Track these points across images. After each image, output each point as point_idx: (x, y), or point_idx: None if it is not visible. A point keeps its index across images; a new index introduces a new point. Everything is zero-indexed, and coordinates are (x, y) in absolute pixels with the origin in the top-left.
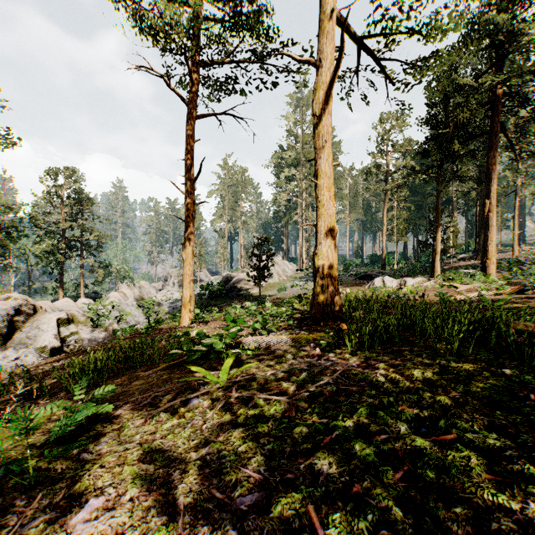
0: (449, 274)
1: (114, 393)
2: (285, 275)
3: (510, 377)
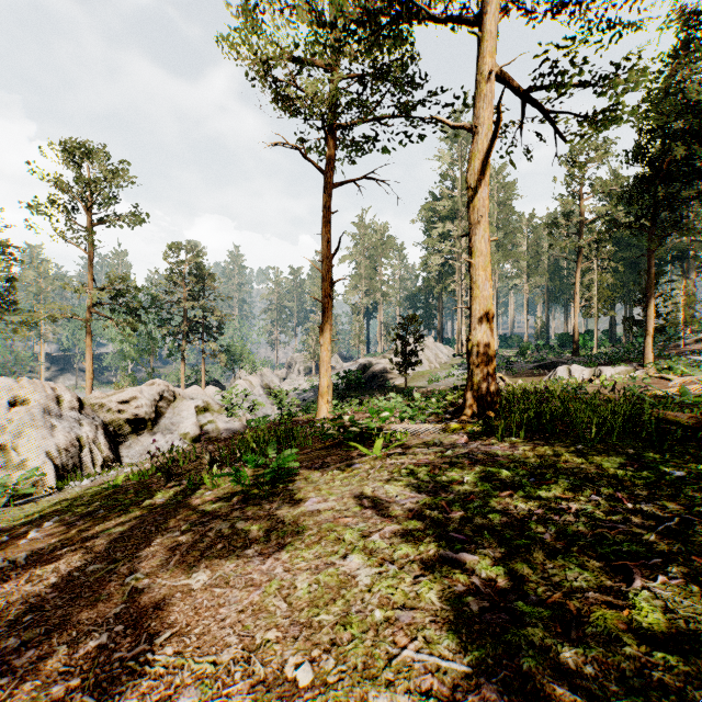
0: (665, 362)
1: None
2: (438, 362)
3: (631, 455)
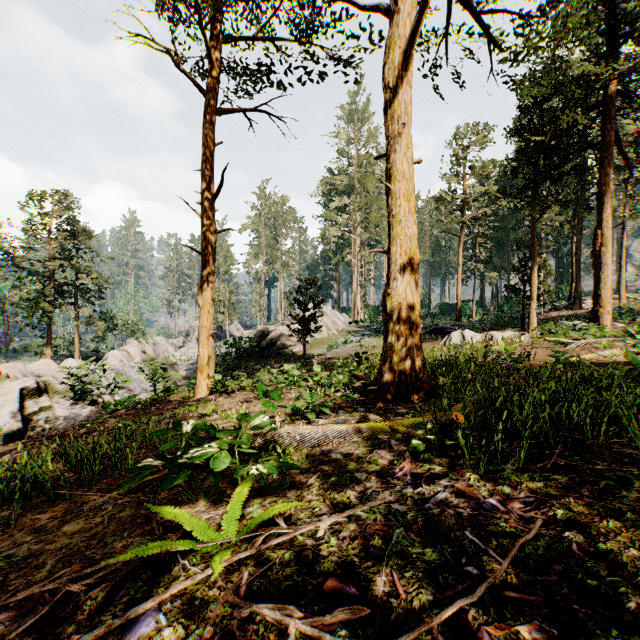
0: (549, 327)
1: (10, 560)
2: (336, 329)
3: None
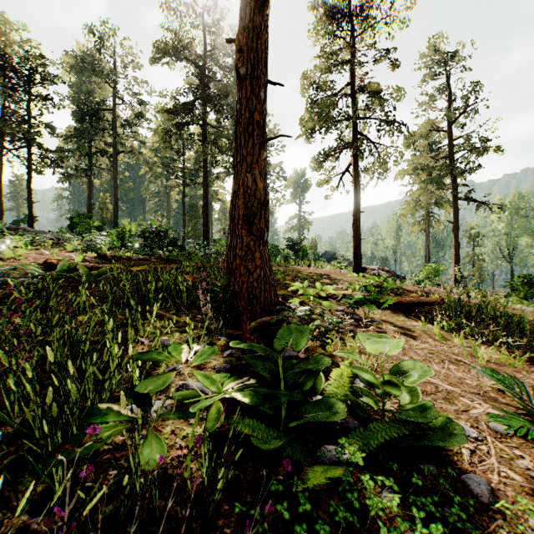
0: None
1: None
2: None
3: None
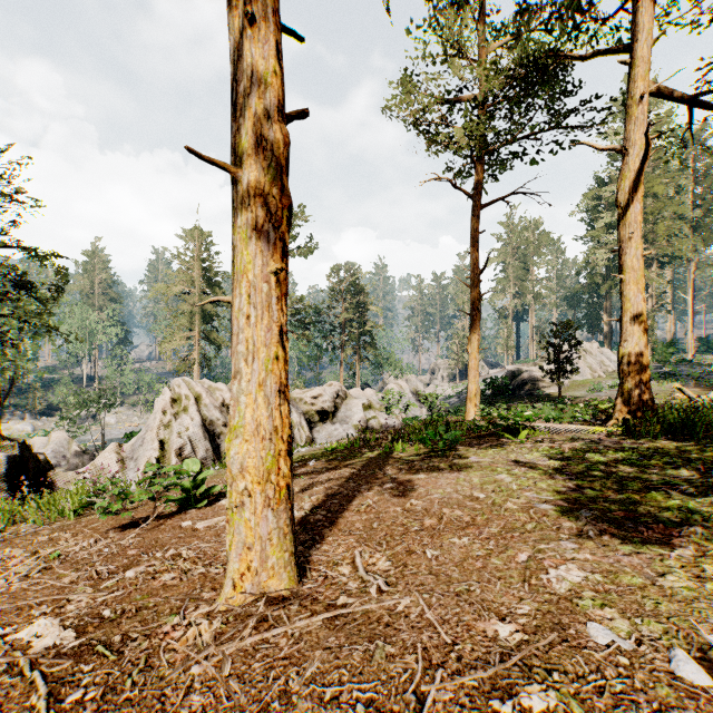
0: None
1: (448, 443)
2: (603, 370)
3: None
